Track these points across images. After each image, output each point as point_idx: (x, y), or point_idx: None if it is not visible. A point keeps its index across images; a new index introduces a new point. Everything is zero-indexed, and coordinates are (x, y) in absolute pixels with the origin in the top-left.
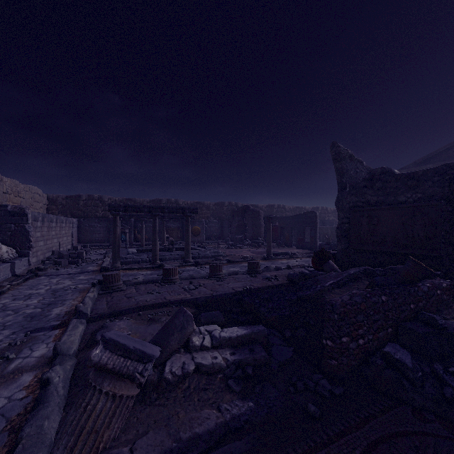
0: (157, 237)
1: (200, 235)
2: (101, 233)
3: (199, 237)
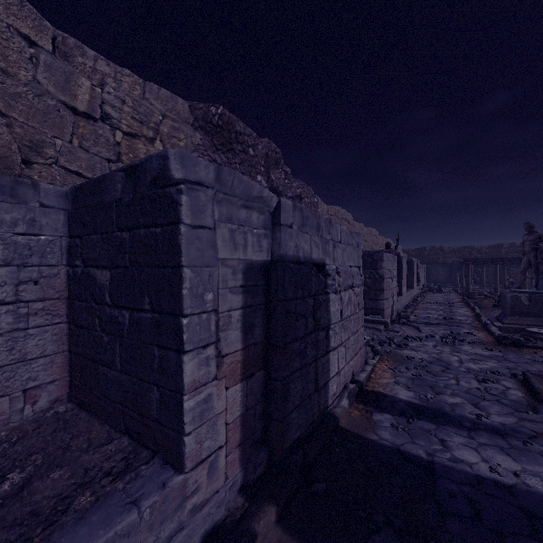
0: (497, 278)
1: None
2: (443, 276)
3: None
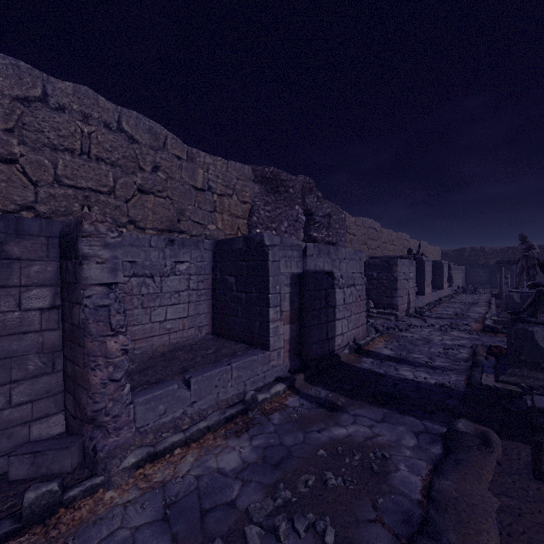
0: None
1: None
2: (483, 277)
3: None
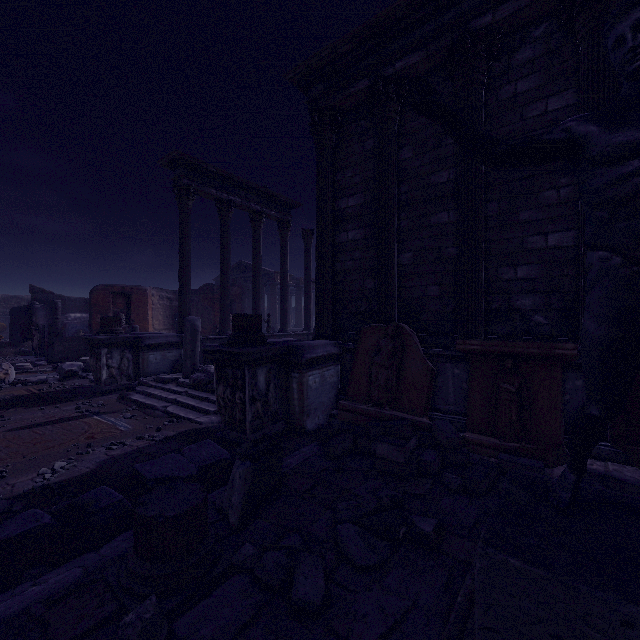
0: None
1: (6, 331)
2: None
3: (5, 333)
